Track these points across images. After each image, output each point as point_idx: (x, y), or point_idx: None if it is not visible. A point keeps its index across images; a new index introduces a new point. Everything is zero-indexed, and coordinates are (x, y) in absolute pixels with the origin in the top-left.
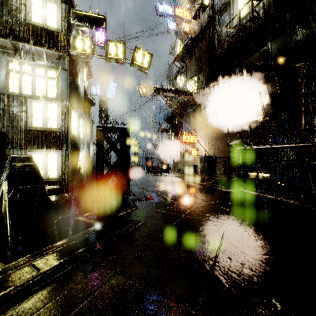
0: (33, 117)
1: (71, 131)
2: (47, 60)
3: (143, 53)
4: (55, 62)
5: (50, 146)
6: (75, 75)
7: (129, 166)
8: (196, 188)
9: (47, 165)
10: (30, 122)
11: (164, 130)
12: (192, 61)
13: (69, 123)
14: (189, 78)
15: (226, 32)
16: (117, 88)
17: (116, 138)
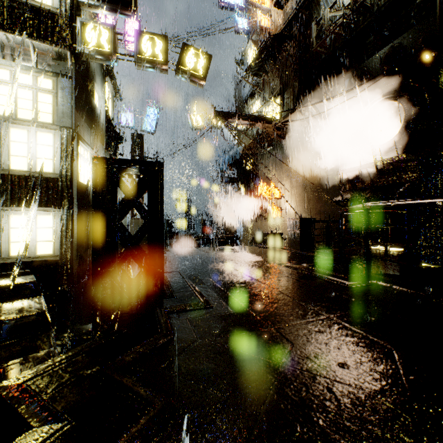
0: (12, 153)
1: (80, 178)
2: (37, 61)
3: (197, 52)
4: (50, 65)
5: (40, 202)
6: (88, 89)
7: (161, 239)
8: (290, 277)
9: (36, 234)
10: (6, 161)
11: (230, 180)
12: (273, 73)
13: (74, 165)
14: (268, 99)
15: (330, 21)
16: (158, 116)
17: (137, 184)
